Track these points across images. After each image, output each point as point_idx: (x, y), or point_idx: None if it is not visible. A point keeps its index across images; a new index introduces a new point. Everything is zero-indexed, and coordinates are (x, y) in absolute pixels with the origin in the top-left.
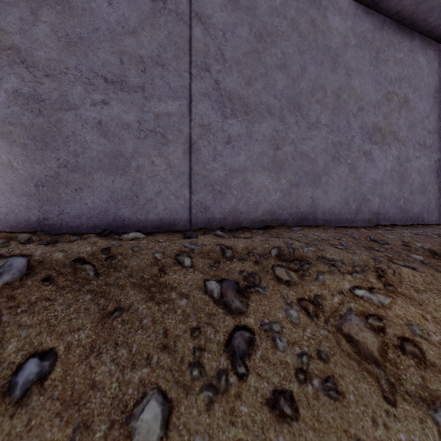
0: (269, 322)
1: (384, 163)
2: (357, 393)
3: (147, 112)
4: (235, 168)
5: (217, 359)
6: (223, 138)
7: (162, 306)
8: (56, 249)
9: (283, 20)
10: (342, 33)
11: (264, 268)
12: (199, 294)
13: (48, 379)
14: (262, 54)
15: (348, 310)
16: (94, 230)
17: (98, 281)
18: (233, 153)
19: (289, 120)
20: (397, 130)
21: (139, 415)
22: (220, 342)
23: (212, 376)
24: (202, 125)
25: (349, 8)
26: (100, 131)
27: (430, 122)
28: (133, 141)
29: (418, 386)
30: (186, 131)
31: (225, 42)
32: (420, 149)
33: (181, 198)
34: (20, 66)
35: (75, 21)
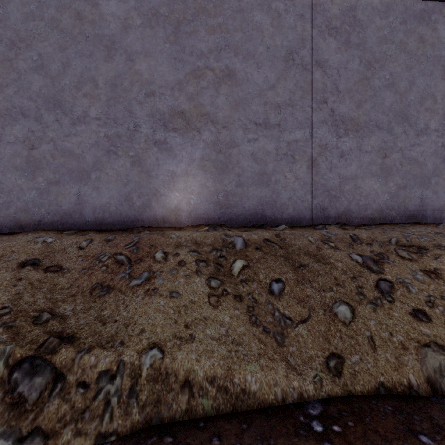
0: (402, 279)
1: None
2: None
3: (281, 141)
4: (347, 176)
5: (372, 292)
6: (337, 153)
7: (327, 266)
8: (251, 233)
9: (391, 45)
10: None
11: (388, 250)
12: (348, 261)
13: (285, 290)
14: (371, 79)
15: None
16: (249, 225)
17: (283, 251)
18: (346, 164)
19: (396, 131)
20: None
21: (337, 309)
22: (371, 285)
23: (371, 299)
24: (320, 145)
25: None
26: (252, 158)
27: None
28: (272, 163)
29: None
30: (309, 152)
31: (339, 77)
32: None
33: (305, 202)
34: (210, 124)
35: (238, 89)
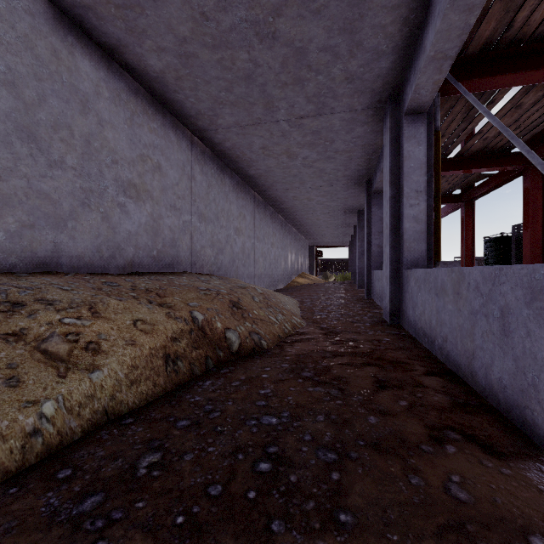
0: None
1: (139, 217)
2: (37, 379)
3: None
4: None
5: None
6: None
7: None
8: None
9: (10, 29)
10: (94, 80)
11: None
12: None
13: None
14: None
15: (52, 334)
16: None
17: None
18: None
19: (19, 149)
20: (151, 190)
21: None
22: None
23: None
24: None
25: (102, 60)
26: None
27: (179, 189)
28: None
29: (88, 365)
30: None
31: None
32: (172, 210)
33: None
34: None
35: None
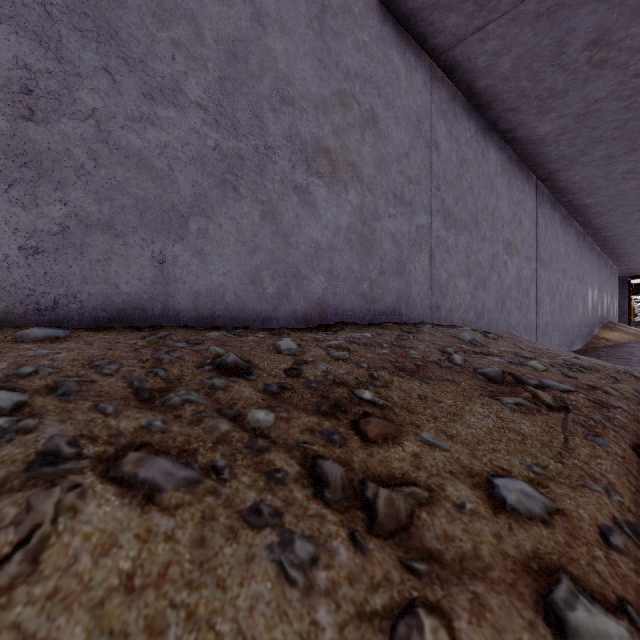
0: None
1: (336, 215)
2: None
3: None
4: None
5: None
6: None
7: None
8: None
9: None
10: None
11: None
12: None
13: None
14: None
15: None
16: None
17: None
18: None
19: (77, 54)
20: (358, 162)
21: None
22: None
23: None
24: None
25: None
26: None
27: (410, 165)
28: None
29: None
30: None
31: None
32: (396, 203)
33: None
34: None
35: None
